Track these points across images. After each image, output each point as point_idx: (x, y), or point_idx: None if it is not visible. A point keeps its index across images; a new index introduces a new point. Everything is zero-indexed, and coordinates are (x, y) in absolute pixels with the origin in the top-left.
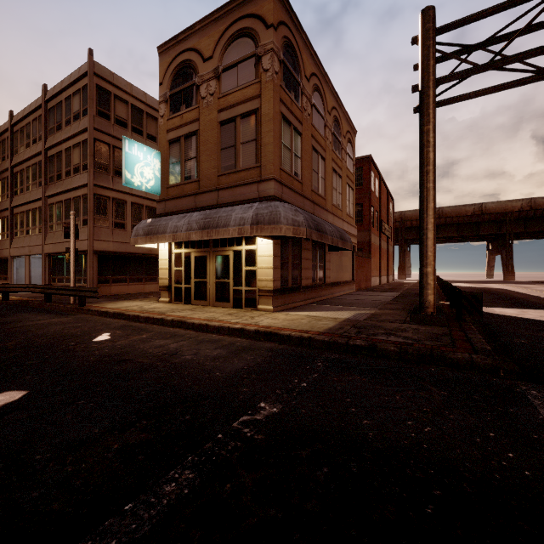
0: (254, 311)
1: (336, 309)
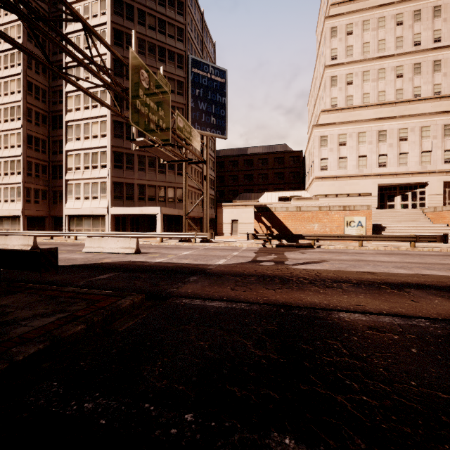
0: None
1: None
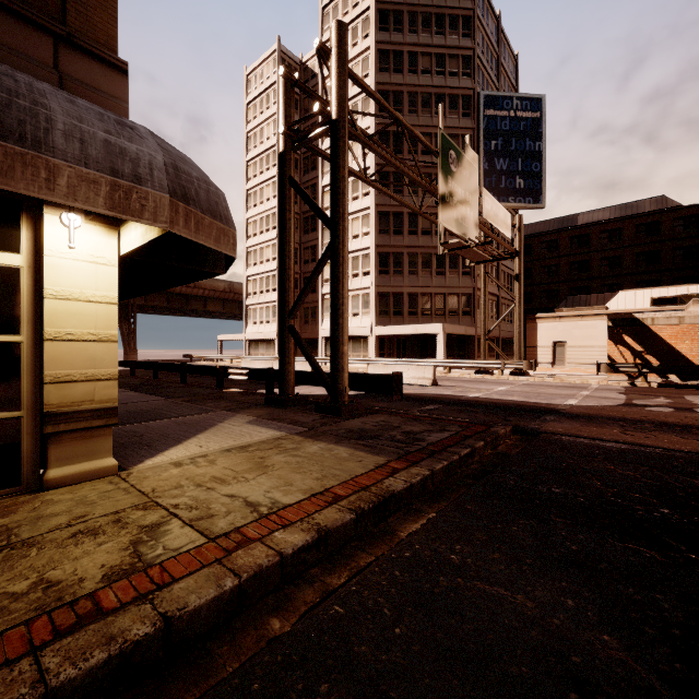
0: (41, 496)
1: (192, 427)
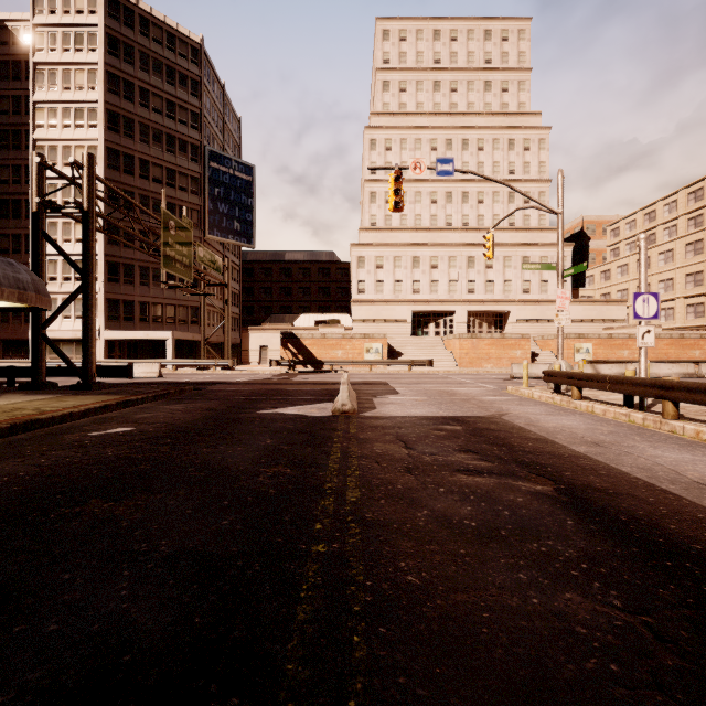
0: None
1: None
